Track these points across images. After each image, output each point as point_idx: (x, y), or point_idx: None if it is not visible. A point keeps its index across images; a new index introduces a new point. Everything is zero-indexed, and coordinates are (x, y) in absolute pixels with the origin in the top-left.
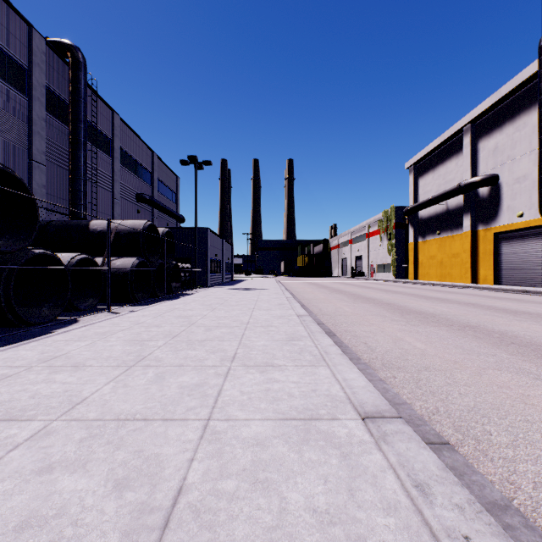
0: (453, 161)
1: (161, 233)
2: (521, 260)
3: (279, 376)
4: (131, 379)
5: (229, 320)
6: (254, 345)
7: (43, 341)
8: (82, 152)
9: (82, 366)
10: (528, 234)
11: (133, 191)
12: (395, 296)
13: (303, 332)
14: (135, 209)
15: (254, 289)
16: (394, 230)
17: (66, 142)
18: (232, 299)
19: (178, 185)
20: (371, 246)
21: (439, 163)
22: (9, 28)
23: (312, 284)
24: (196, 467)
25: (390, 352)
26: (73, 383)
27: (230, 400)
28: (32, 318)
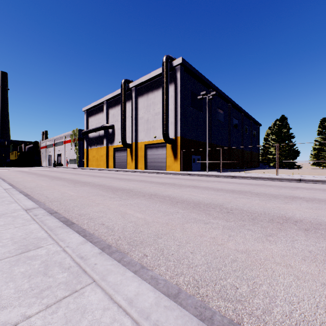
0: (101, 114)
1: None
2: (120, 159)
3: None
4: None
5: None
6: None
7: None
8: None
9: None
10: (122, 149)
11: None
12: (63, 174)
13: None
14: None
15: None
16: (78, 141)
17: None
18: None
19: None
20: (66, 148)
21: (97, 113)
22: None
23: (18, 171)
24: None
25: (32, 186)
26: None
27: None
28: None
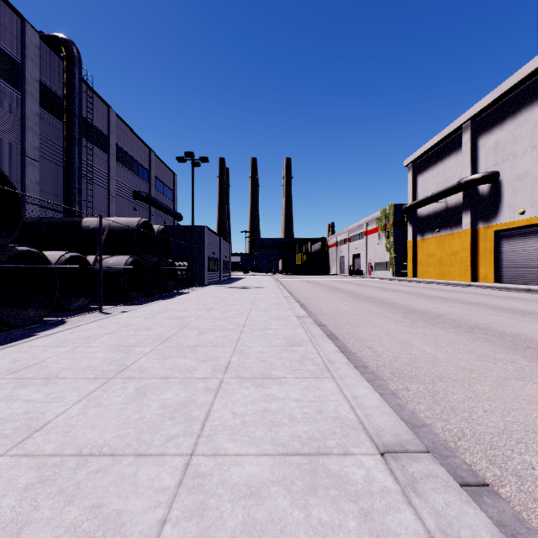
0: (452, 158)
1: (156, 230)
2: (522, 258)
3: (278, 392)
4: (107, 396)
5: (224, 322)
6: (250, 352)
7: (19, 347)
8: (77, 148)
9: (54, 378)
10: (529, 231)
11: (130, 189)
12: (396, 295)
13: (303, 336)
14: (131, 207)
15: (252, 287)
16: (392, 228)
17: (60, 138)
18: (229, 298)
19: (175, 183)
20: (369, 244)
21: (439, 160)
22: (1, 20)
23: (310, 283)
24: (168, 535)
25: (399, 358)
26: (38, 401)
27: (220, 425)
28: (17, 320)
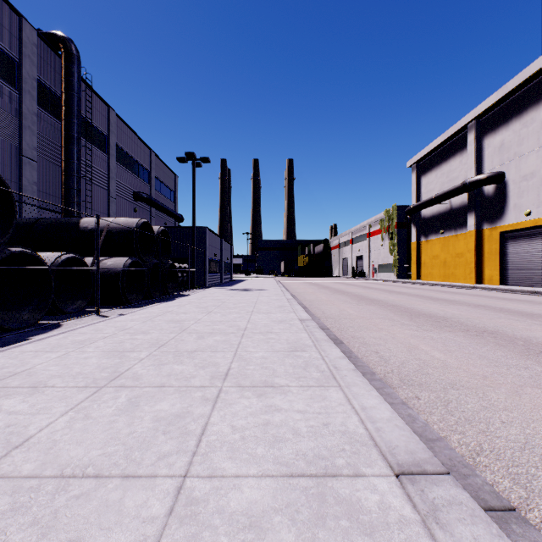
0: (457, 159)
1: (156, 231)
2: (528, 260)
3: (281, 402)
4: (96, 407)
5: (224, 325)
6: (251, 358)
7: (9, 352)
8: (75, 147)
9: (42, 386)
10: (535, 233)
11: (130, 190)
12: (400, 297)
13: (307, 340)
14: (131, 208)
15: (253, 289)
16: (396, 230)
17: (59, 138)
18: (230, 301)
19: (176, 184)
20: (372, 245)
21: (443, 160)
22: None
23: (312, 285)
24: None
25: (407, 364)
26: (21, 412)
27: (217, 440)
28: (10, 323)
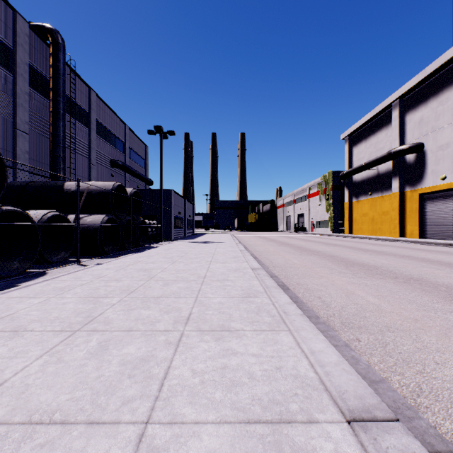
0: (383, 132)
1: (129, 193)
2: (444, 217)
3: (237, 345)
4: (69, 351)
5: (187, 273)
6: (210, 303)
7: None
8: (61, 122)
9: (22, 330)
10: (450, 194)
11: (108, 158)
12: (336, 249)
13: (259, 287)
14: (109, 173)
15: (212, 242)
16: (331, 192)
17: (47, 114)
18: (192, 252)
19: (147, 153)
20: (311, 205)
21: (371, 133)
22: None
23: (261, 238)
24: None
25: (346, 308)
26: (0, 356)
27: (179, 385)
28: (2, 271)
